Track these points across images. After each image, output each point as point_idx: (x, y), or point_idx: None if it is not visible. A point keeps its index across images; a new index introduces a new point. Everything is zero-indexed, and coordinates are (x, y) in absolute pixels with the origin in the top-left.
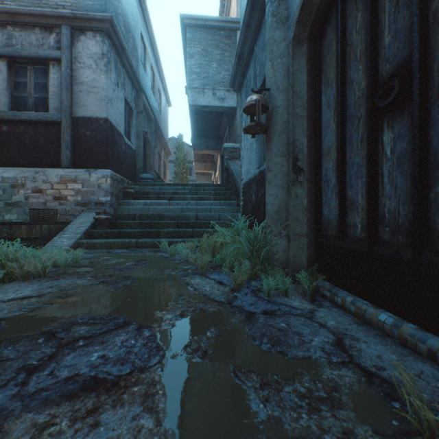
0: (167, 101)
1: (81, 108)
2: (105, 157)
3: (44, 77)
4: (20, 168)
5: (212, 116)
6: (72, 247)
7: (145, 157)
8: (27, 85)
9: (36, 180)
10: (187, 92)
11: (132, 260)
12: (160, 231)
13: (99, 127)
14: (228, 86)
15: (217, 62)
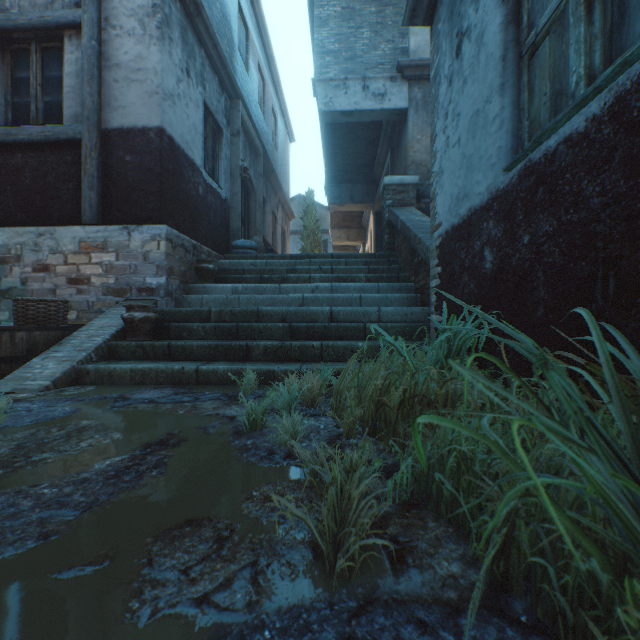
0: (288, 132)
1: (116, 112)
2: (158, 202)
3: (58, 62)
4: (14, 227)
5: (360, 146)
6: (59, 380)
7: (247, 215)
8: (29, 80)
9: (38, 249)
10: (316, 90)
11: (134, 443)
12: (250, 346)
13: (147, 145)
14: (391, 71)
15: (370, 27)
